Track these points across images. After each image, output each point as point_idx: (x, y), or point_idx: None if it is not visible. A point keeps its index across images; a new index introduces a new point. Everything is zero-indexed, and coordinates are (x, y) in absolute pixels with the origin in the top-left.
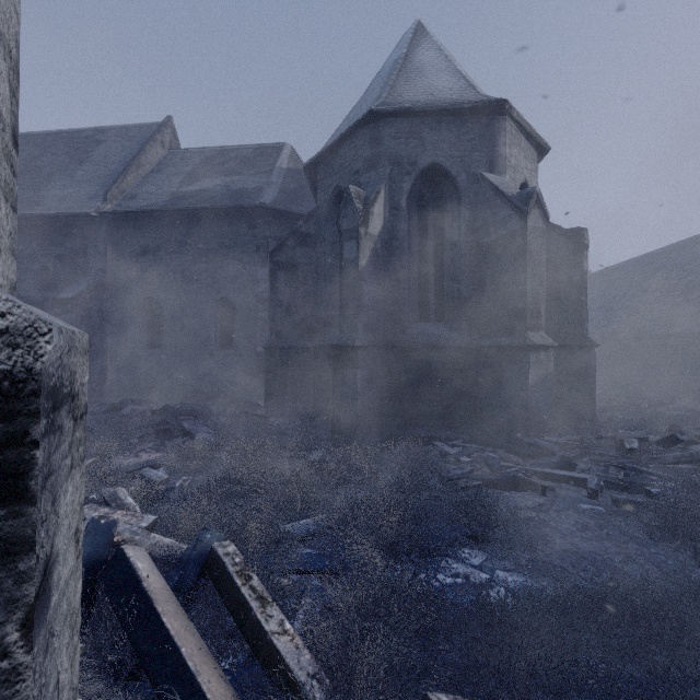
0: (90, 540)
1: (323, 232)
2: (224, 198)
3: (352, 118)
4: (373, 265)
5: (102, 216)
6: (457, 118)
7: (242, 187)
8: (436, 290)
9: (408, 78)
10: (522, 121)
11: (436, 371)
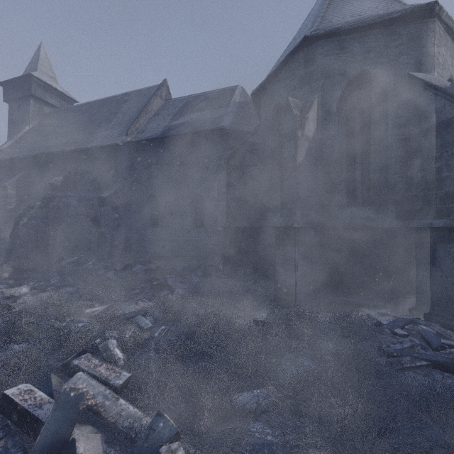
0: (57, 416)
1: (265, 140)
2: (197, 126)
3: (288, 51)
4: (308, 161)
5: (125, 144)
6: (385, 29)
7: (208, 117)
8: (363, 179)
9: (336, 8)
10: (449, 22)
11: (365, 248)
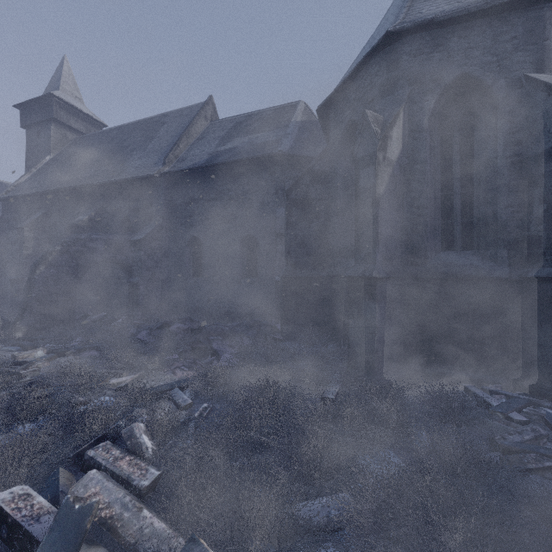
0: (54, 538)
1: (335, 167)
2: (249, 151)
3: (365, 52)
4: (391, 191)
5: (162, 176)
6: (493, 18)
7: (263, 141)
8: (463, 215)
9: None
10: None
11: (466, 305)
